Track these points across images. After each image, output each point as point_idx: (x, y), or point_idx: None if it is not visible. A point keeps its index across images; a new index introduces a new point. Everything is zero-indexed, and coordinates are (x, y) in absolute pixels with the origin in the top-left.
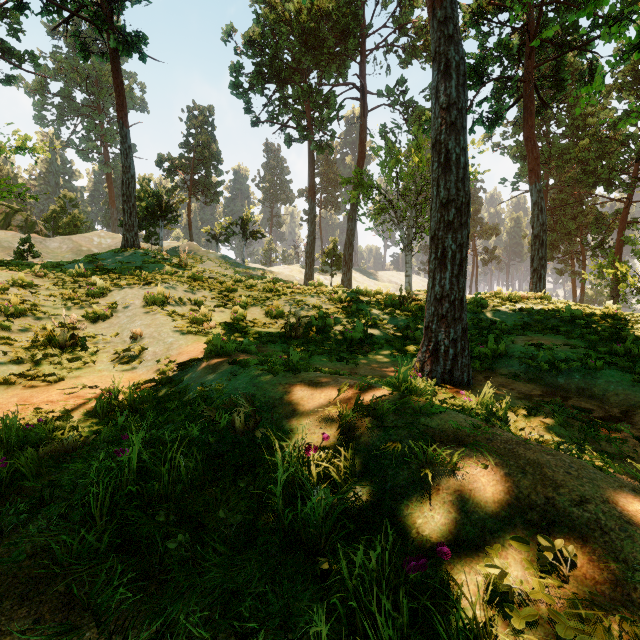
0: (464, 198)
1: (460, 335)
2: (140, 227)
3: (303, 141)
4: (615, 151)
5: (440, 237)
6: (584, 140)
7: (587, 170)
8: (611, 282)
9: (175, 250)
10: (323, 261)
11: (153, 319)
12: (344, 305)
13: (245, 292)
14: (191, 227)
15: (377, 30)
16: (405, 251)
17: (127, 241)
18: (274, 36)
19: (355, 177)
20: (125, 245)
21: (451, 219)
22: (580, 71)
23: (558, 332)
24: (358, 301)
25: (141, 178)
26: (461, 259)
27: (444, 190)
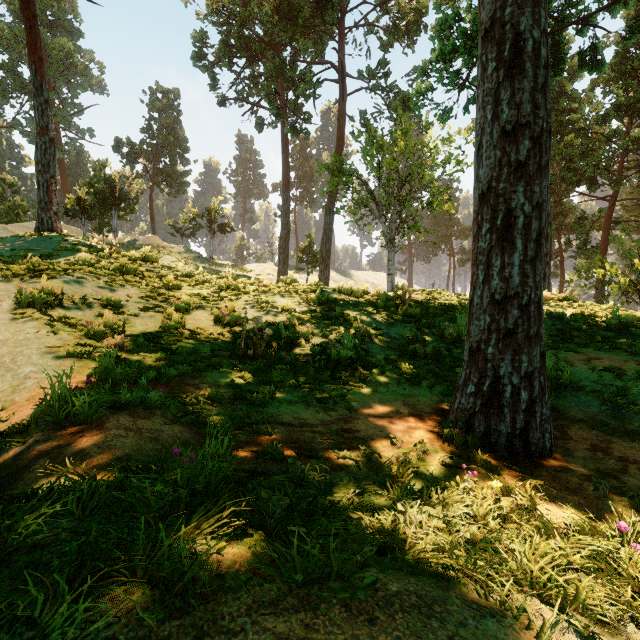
0: (545, 121)
1: (538, 366)
2: (88, 216)
3: (276, 126)
4: (598, 149)
5: (501, 191)
6: (569, 136)
7: (571, 167)
8: (598, 283)
9: (132, 243)
10: (298, 258)
11: (16, 331)
12: (324, 308)
13: (193, 290)
14: (153, 220)
15: (357, 6)
16: (388, 247)
17: (43, 223)
18: (243, 3)
19: (333, 164)
20: (39, 228)
21: (523, 158)
22: (581, 50)
23: (612, 345)
24: (342, 302)
25: (94, 163)
26: (539, 230)
27: (509, 107)
